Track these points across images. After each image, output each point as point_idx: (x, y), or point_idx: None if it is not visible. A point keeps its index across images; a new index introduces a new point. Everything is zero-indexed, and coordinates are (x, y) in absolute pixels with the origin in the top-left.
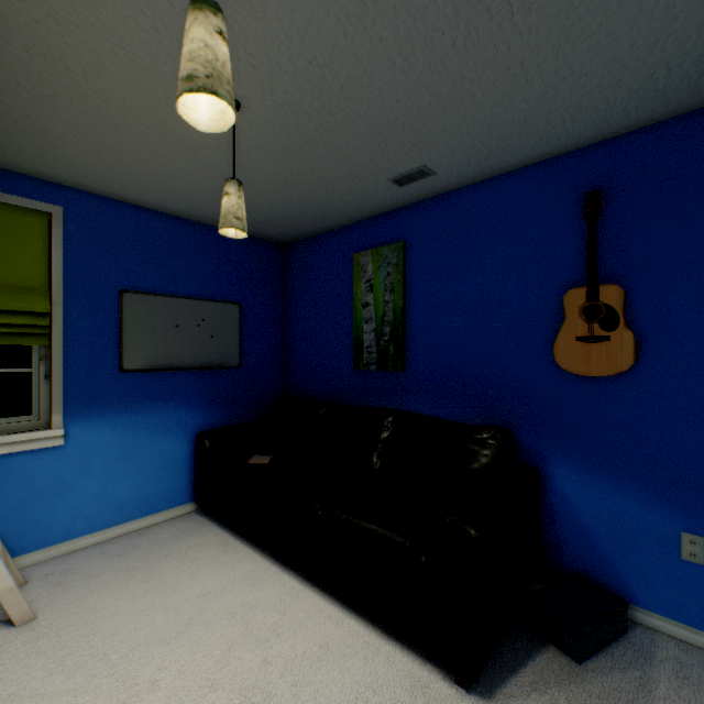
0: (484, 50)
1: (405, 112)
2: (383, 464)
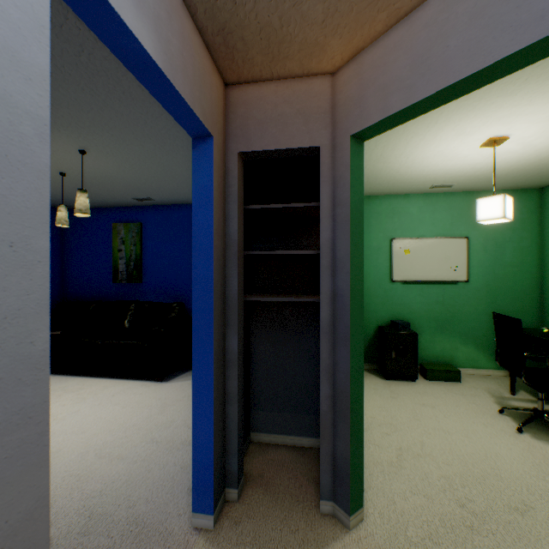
0: (165, 183)
1: (140, 187)
2: (131, 324)
